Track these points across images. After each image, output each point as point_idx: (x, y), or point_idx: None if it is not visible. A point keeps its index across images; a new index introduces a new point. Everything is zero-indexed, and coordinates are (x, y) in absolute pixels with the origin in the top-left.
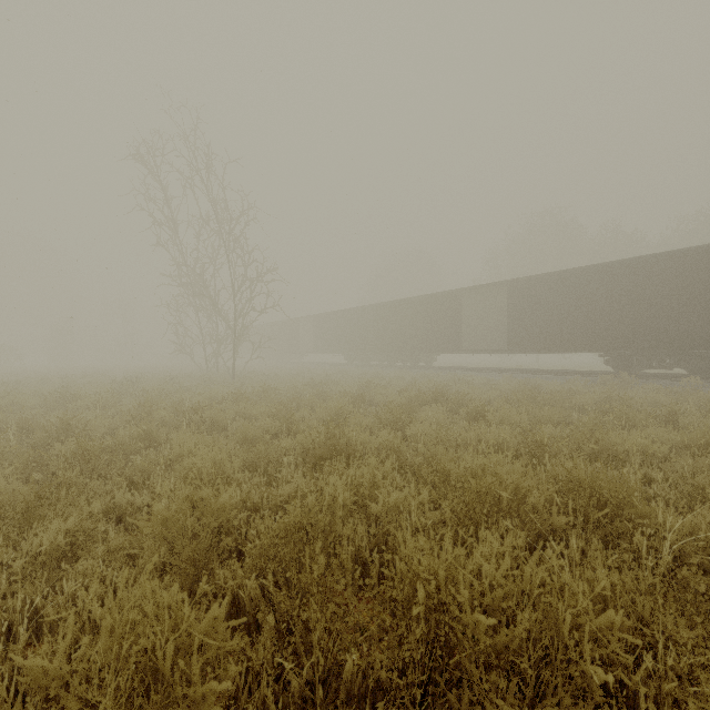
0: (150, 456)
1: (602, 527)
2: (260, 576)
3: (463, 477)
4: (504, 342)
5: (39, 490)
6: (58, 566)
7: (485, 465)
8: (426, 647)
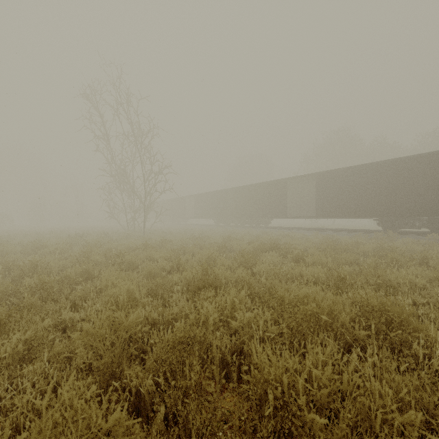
0: (87, 286)
1: (389, 338)
2: (155, 374)
3: (292, 302)
4: (313, 211)
5: (8, 312)
6: (19, 364)
7: (307, 294)
8: (274, 434)
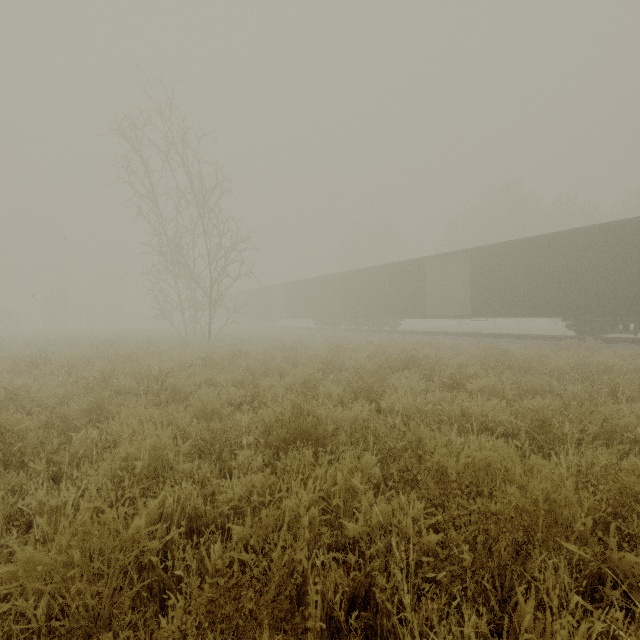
0: (92, 434)
1: None
2: None
3: (462, 475)
4: (466, 307)
5: None
6: None
7: (491, 459)
8: None
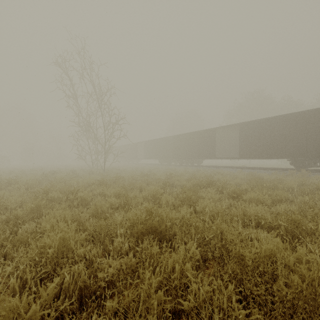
0: (30, 227)
1: None
2: None
3: (254, 260)
4: (236, 153)
5: None
6: None
7: (272, 250)
8: None
